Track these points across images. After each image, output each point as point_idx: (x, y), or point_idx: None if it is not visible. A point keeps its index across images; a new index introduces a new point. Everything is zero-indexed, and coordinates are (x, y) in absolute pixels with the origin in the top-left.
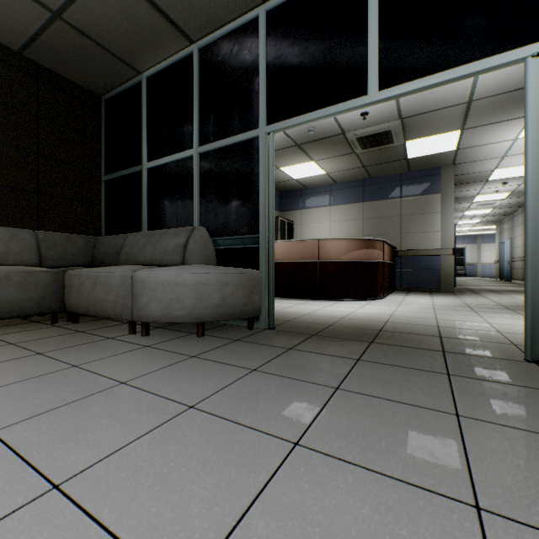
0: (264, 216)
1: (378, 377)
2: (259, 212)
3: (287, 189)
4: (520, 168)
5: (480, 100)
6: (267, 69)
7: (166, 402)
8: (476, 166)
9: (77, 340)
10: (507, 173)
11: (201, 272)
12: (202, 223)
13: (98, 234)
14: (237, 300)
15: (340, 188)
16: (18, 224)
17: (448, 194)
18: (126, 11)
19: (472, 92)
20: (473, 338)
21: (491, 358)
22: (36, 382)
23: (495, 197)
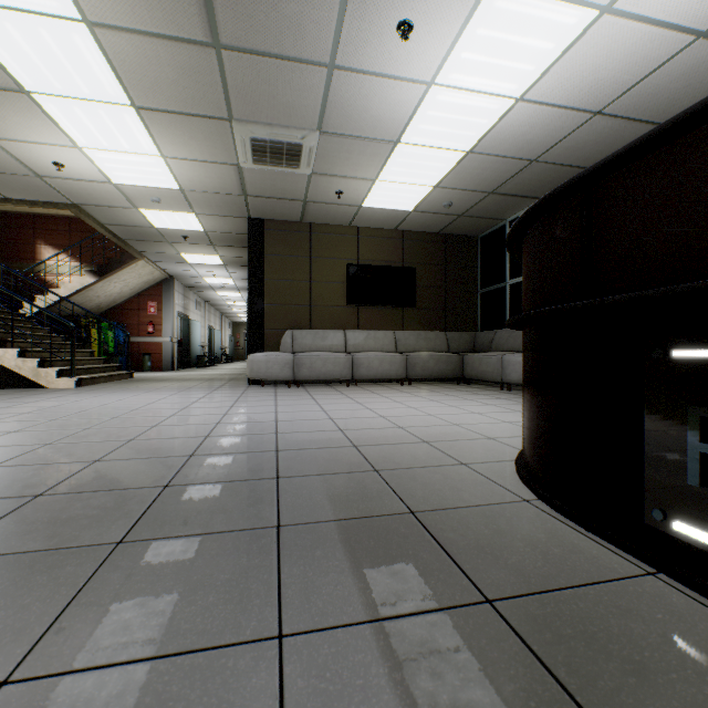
0: None
1: None
2: None
3: None
4: None
5: None
6: None
7: (518, 402)
8: None
9: (475, 389)
10: None
11: None
12: None
13: (475, 330)
14: None
15: None
16: (437, 329)
17: None
18: (497, 203)
19: None
20: None
21: None
22: (470, 395)
23: None
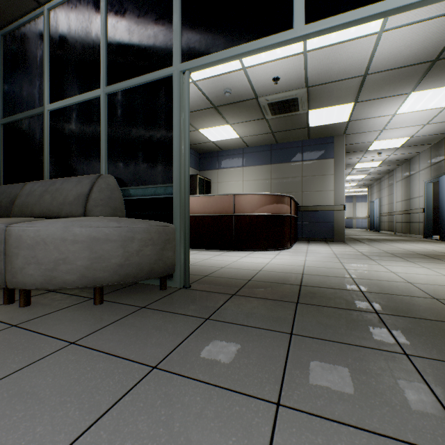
0: (178, 162)
1: (327, 369)
2: (173, 159)
3: (205, 151)
4: (393, 140)
5: (374, 74)
6: (182, 1)
7: None
8: (361, 137)
9: None
10: (382, 145)
11: (98, 225)
12: (110, 171)
13: None
14: (145, 258)
15: (252, 151)
16: None
17: (340, 159)
18: None
19: (368, 65)
20: (393, 292)
21: (430, 320)
22: None
23: (370, 165)
